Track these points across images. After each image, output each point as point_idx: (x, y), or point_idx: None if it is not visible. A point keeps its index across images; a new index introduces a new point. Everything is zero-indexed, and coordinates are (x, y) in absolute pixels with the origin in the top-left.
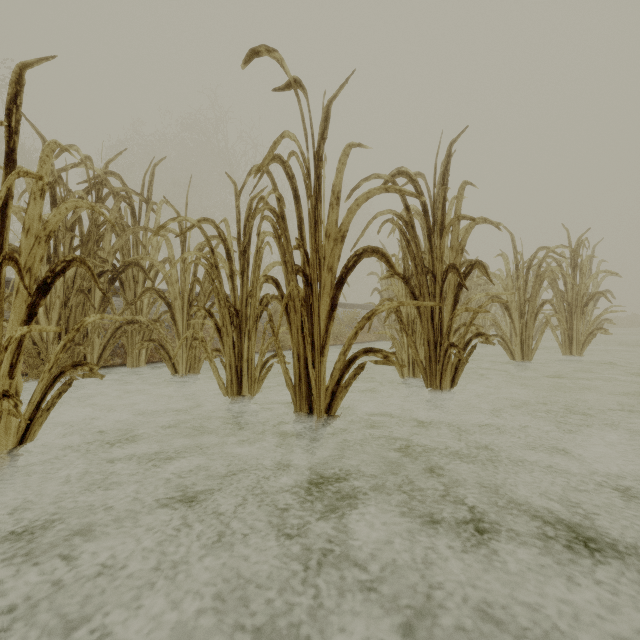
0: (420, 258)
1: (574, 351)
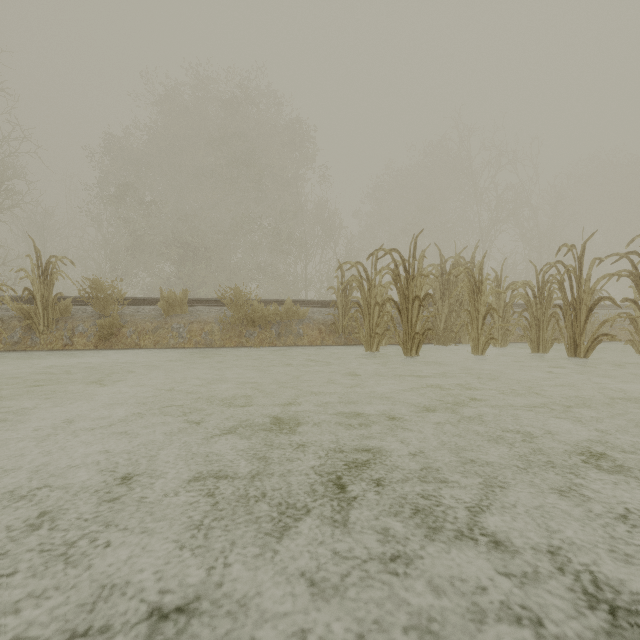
0: None
1: None
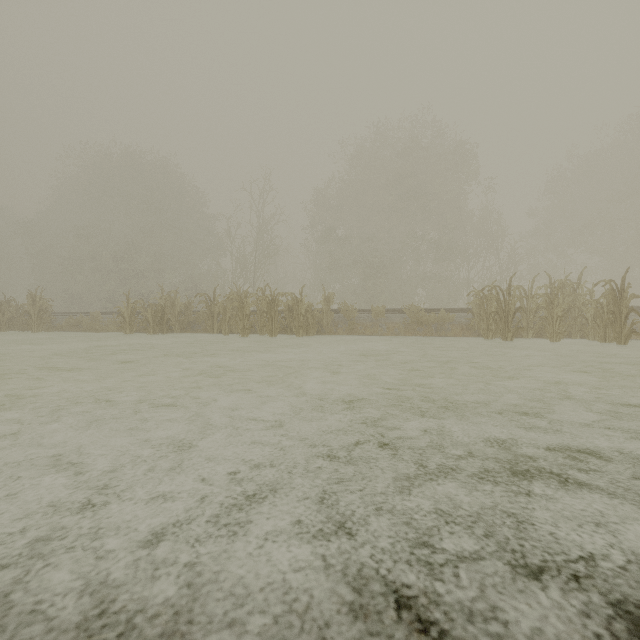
0: None
1: None
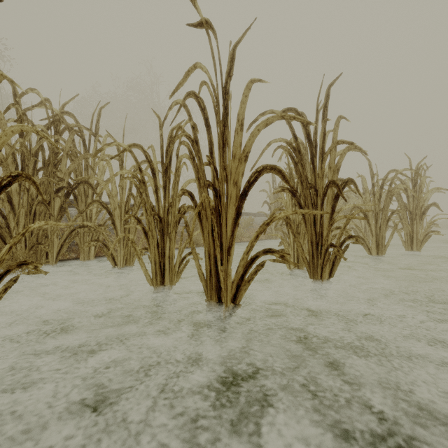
0: (305, 176)
1: (414, 247)
